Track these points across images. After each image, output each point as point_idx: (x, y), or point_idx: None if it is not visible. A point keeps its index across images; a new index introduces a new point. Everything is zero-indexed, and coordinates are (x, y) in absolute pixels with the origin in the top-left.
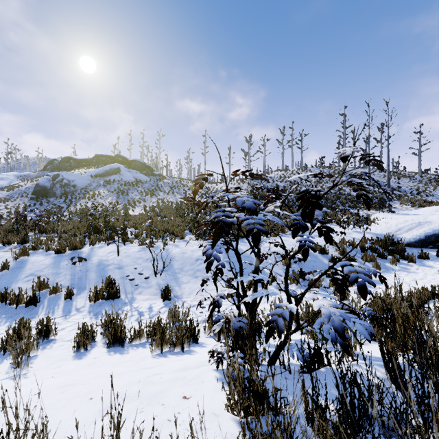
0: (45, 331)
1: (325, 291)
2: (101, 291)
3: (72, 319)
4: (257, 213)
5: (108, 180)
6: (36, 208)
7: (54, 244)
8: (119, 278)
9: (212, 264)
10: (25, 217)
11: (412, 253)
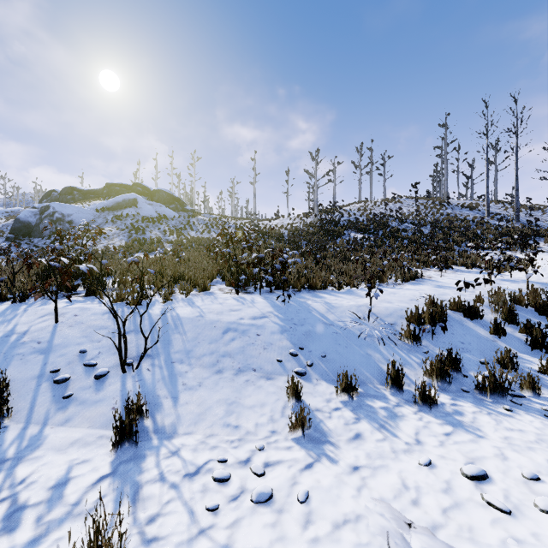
0: None
1: (526, 409)
2: None
3: None
4: None
5: (119, 215)
6: (8, 251)
7: None
8: (30, 376)
9: None
10: None
11: None
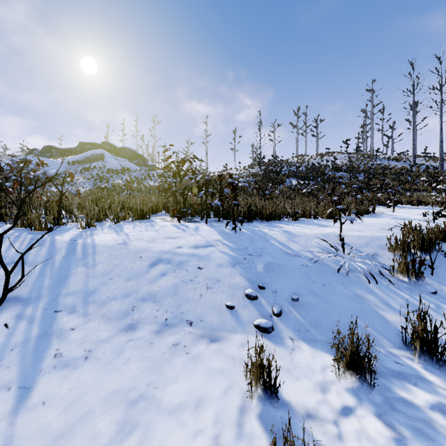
0: None
1: None
2: None
3: None
4: None
5: (87, 167)
6: None
7: None
8: None
9: None
10: None
11: None
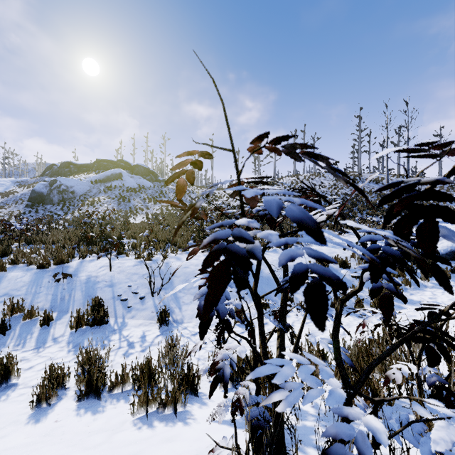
0: (4, 374)
1: (351, 314)
2: (84, 315)
3: (45, 352)
4: (323, 236)
5: (109, 186)
6: (30, 215)
7: (39, 257)
8: (109, 298)
9: (210, 321)
10: (10, 225)
11: (446, 267)
